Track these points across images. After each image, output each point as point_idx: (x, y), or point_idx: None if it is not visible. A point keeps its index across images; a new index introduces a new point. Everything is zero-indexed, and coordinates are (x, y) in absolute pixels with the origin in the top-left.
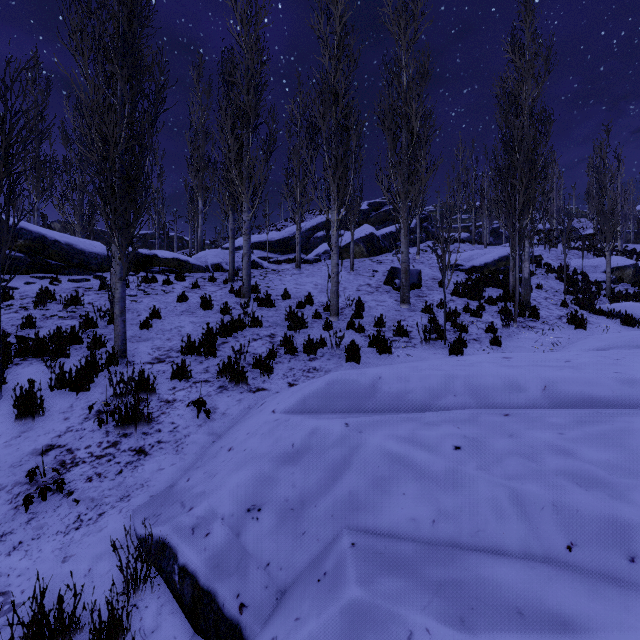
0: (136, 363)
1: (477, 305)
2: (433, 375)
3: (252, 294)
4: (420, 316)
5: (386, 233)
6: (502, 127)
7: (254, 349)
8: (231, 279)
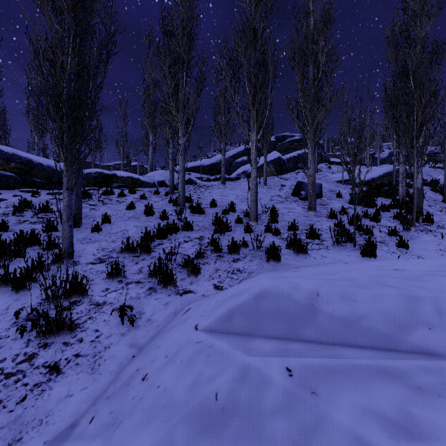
0: (80, 263)
1: (376, 211)
2: (387, 294)
3: (186, 203)
4: (326, 221)
5: (290, 157)
6: (395, 61)
7: (184, 250)
8: (171, 192)
